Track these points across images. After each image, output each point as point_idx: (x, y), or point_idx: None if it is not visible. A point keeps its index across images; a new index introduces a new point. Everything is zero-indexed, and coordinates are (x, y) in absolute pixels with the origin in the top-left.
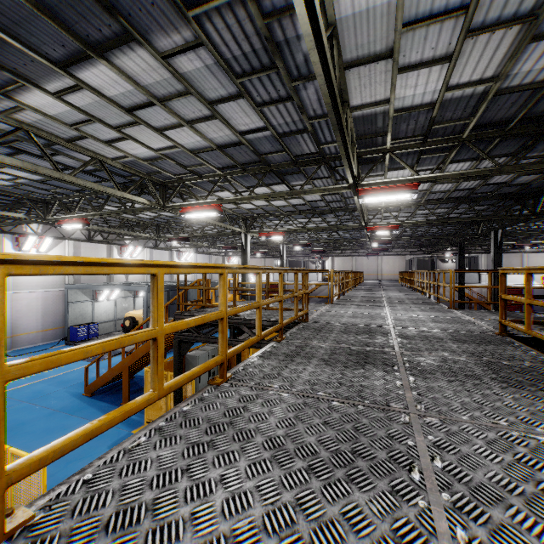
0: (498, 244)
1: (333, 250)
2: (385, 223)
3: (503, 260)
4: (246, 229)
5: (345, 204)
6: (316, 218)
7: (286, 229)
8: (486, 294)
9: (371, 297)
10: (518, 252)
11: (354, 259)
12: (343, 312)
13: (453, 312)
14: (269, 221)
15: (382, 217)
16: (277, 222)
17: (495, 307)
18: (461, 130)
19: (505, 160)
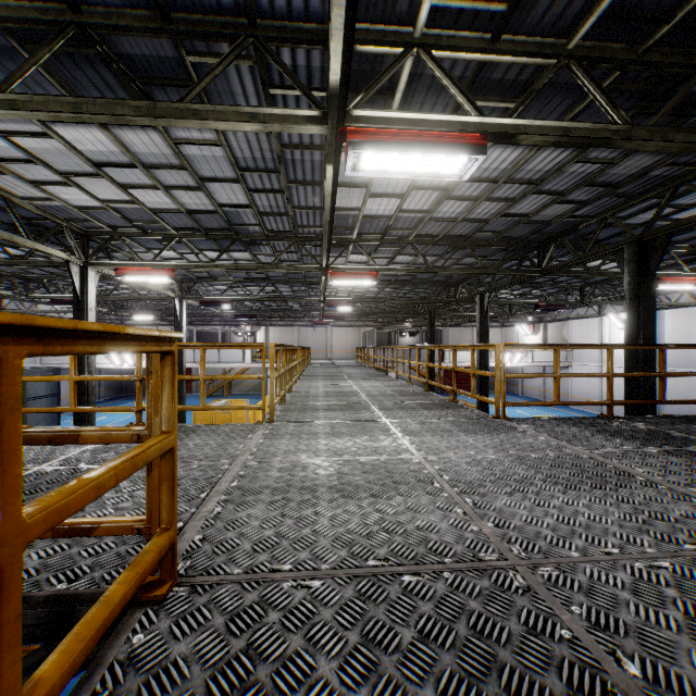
0: (485, 312)
1: (268, 317)
2: (357, 268)
3: (458, 335)
4: (84, 256)
5: (293, 224)
6: (240, 251)
7: (179, 265)
8: (443, 373)
9: (339, 393)
10: (470, 327)
11: (297, 330)
12: (308, 461)
13: (519, 429)
14: (144, 249)
15: (347, 262)
16: (164, 254)
17: (481, 394)
18: (577, 20)
19: (564, 159)
